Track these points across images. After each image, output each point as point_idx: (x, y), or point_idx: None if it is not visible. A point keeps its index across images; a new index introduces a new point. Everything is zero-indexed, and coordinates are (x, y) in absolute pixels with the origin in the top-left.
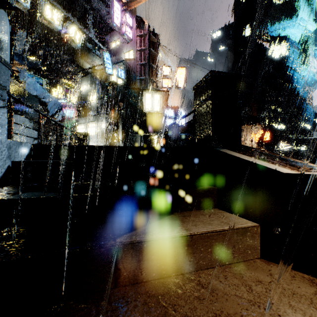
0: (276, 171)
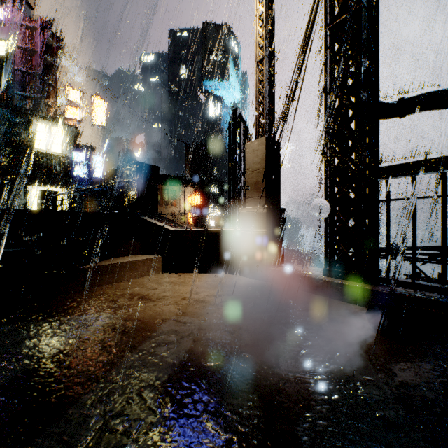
0: (168, 228)
